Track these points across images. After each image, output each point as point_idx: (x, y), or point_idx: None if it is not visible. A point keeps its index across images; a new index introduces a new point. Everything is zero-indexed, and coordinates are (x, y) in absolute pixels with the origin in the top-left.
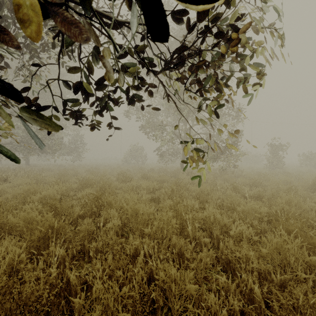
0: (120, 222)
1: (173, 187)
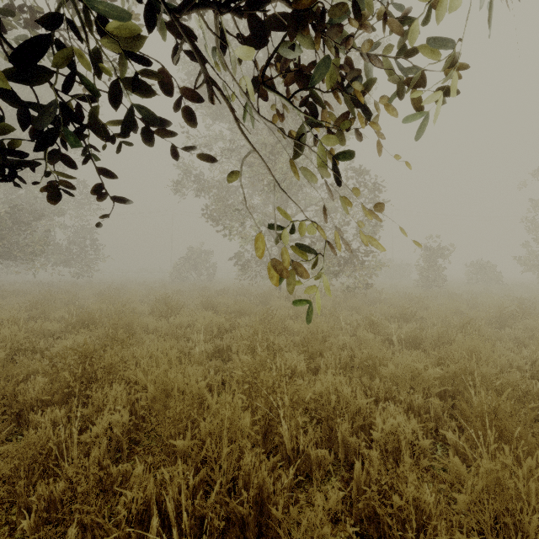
0: (127, 417)
1: (257, 328)
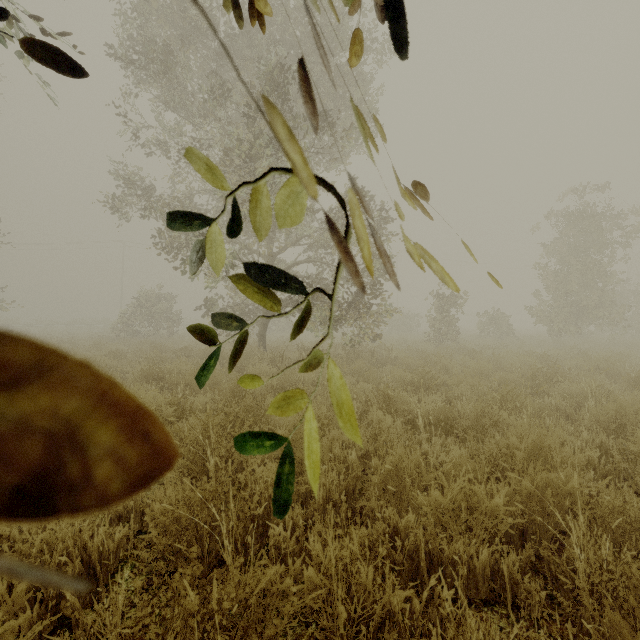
0: None
1: (211, 422)
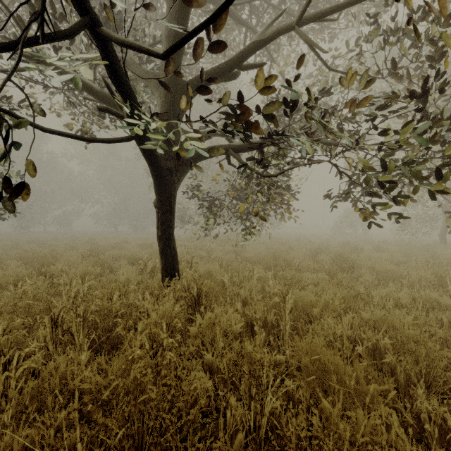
0: (373, 277)
1: (428, 259)
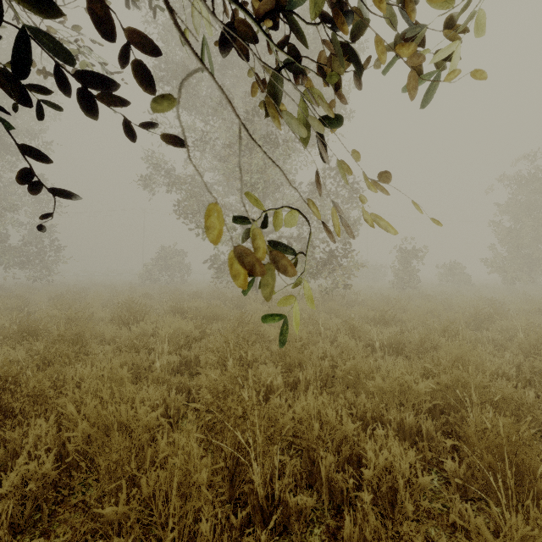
0: (49, 466)
1: (228, 337)
